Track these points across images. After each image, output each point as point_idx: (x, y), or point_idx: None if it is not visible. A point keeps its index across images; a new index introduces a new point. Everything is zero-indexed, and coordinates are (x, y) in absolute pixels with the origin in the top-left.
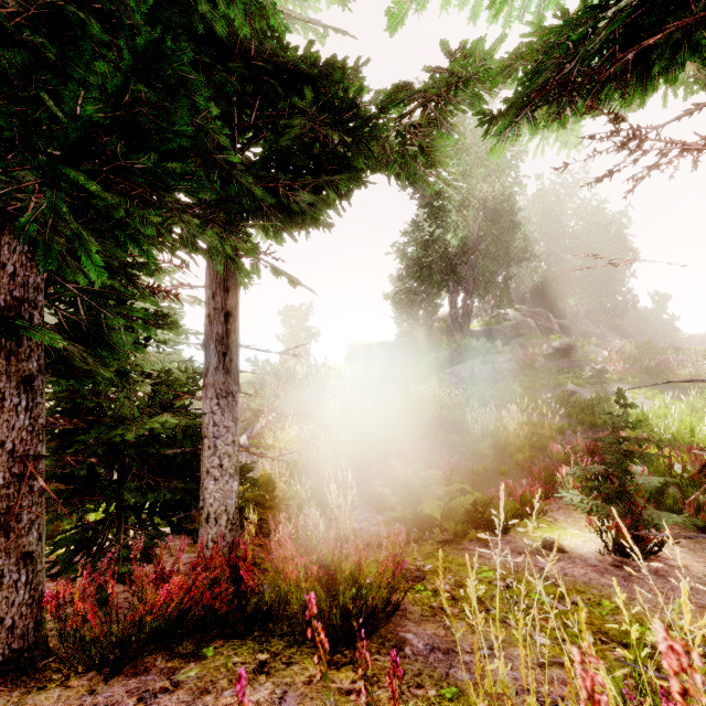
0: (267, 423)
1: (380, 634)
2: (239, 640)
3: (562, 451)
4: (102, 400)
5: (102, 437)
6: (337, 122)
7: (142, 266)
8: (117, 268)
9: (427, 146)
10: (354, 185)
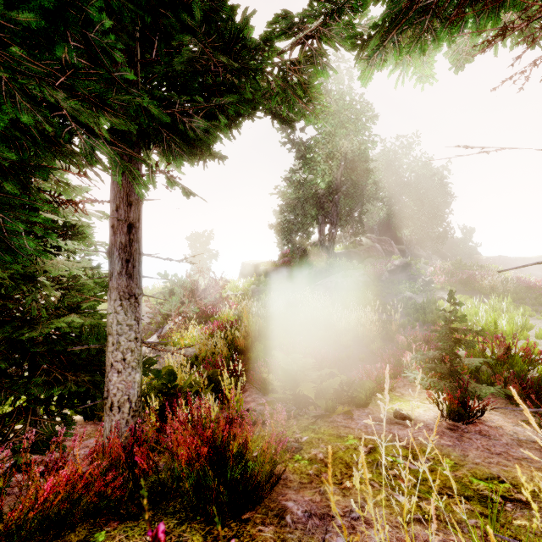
0: (174, 324)
1: (264, 504)
2: (133, 521)
3: (405, 341)
4: (8, 303)
5: (5, 336)
6: (226, 52)
7: (35, 168)
8: (6, 168)
9: (304, 82)
10: (242, 110)
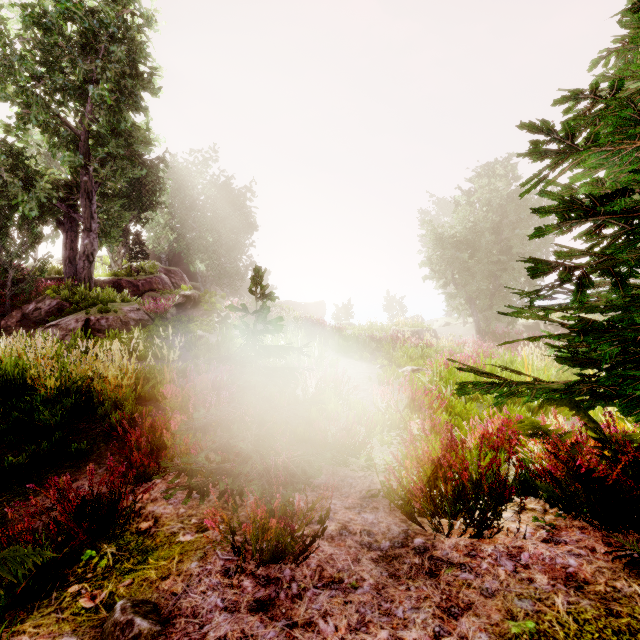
0: None
1: None
2: None
3: (178, 395)
4: None
5: None
6: None
7: None
8: None
9: None
10: None
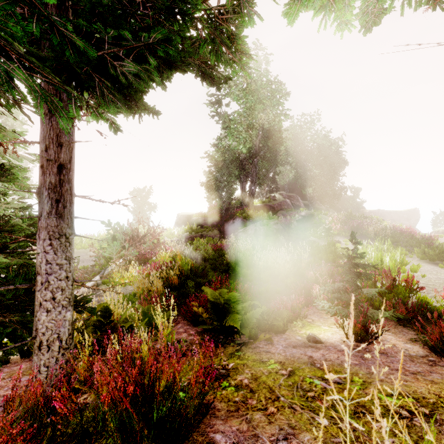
0: (116, 266)
1: (192, 439)
2: None
3: (313, 276)
4: None
5: None
6: None
7: None
8: None
9: (231, 33)
10: (171, 51)
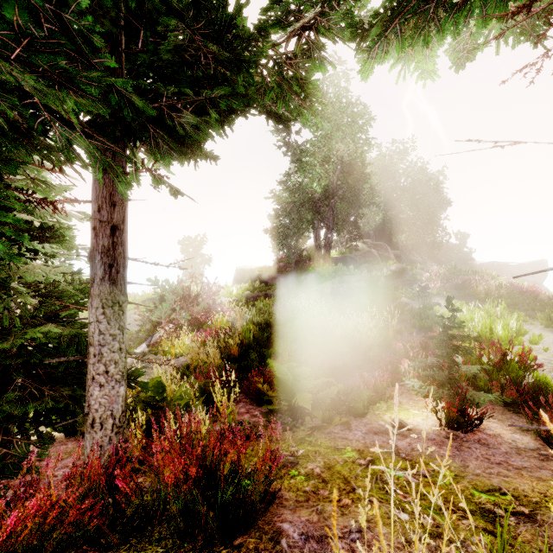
0: (165, 332)
1: (257, 527)
2: (113, 552)
3: (402, 348)
4: None
5: None
6: (217, 41)
7: (1, 162)
8: None
9: (301, 77)
10: (234, 104)
